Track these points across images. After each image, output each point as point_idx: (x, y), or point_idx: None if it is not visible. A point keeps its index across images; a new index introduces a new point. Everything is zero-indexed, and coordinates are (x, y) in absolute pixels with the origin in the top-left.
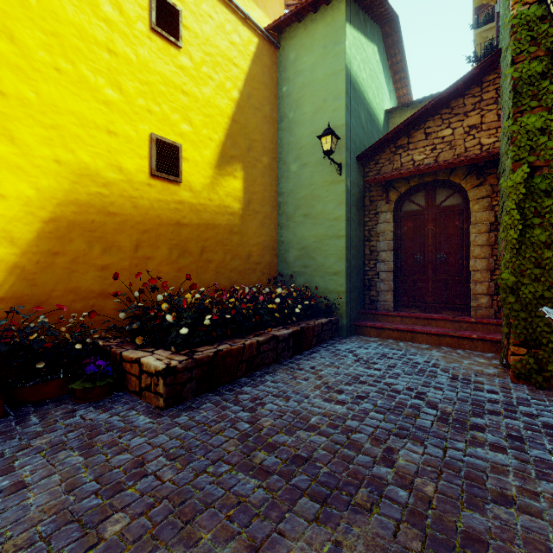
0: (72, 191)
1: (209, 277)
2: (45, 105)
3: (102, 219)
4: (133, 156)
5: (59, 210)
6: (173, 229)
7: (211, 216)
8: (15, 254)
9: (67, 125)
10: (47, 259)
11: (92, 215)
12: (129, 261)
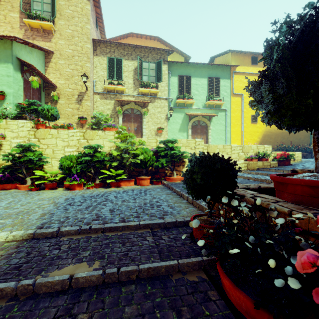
0: (265, 129)
1: (289, 144)
2: None
3: (269, 133)
4: None
5: (264, 133)
6: (281, 134)
7: None
8: (259, 140)
9: None
10: (263, 141)
11: (268, 133)
12: (273, 140)
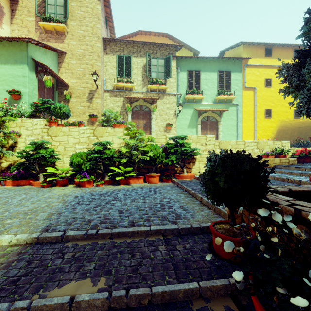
0: (280, 124)
1: (307, 139)
2: (277, 111)
3: (285, 128)
4: (290, 115)
5: (279, 128)
6: (298, 128)
7: (307, 124)
8: (274, 135)
9: (280, 113)
10: (277, 136)
11: (283, 128)
12: (289, 136)
